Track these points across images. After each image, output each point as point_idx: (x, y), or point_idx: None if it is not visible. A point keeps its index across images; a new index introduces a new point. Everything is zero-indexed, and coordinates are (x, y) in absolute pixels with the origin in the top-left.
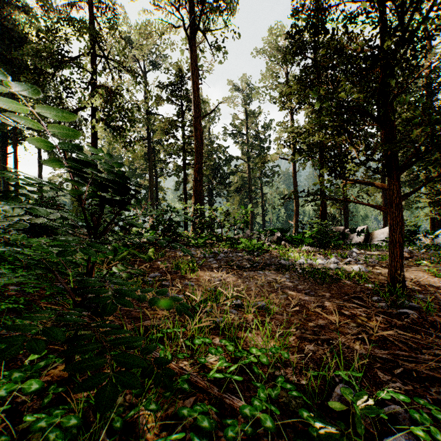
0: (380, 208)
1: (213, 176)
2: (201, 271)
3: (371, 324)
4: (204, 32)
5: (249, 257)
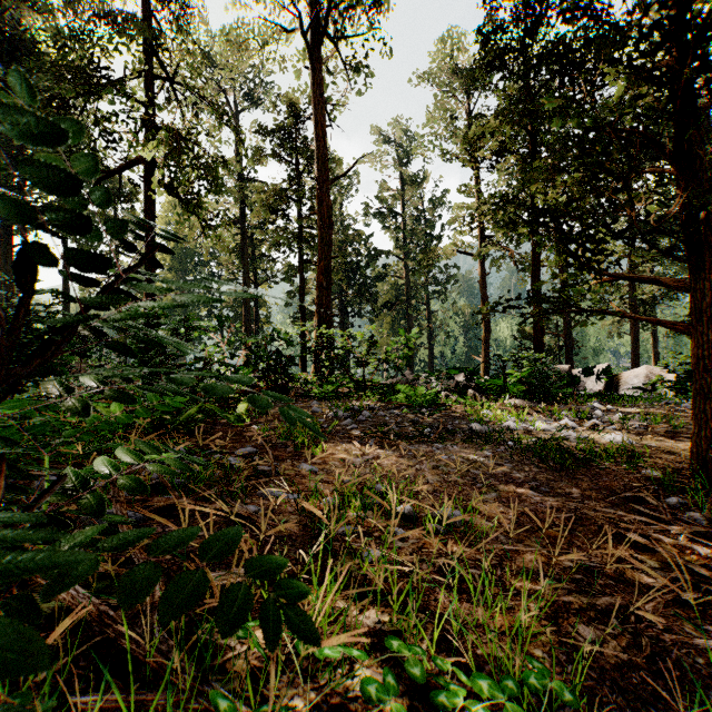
0: (674, 326)
1: (349, 282)
2: (330, 442)
3: (697, 566)
4: (333, 41)
5: (414, 417)
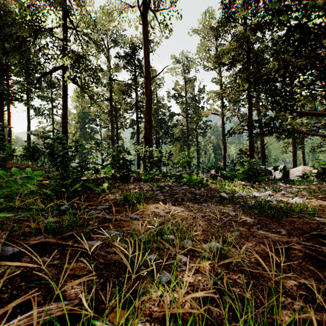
0: None
1: (160, 127)
2: (148, 203)
3: None
4: (152, 12)
5: (191, 190)
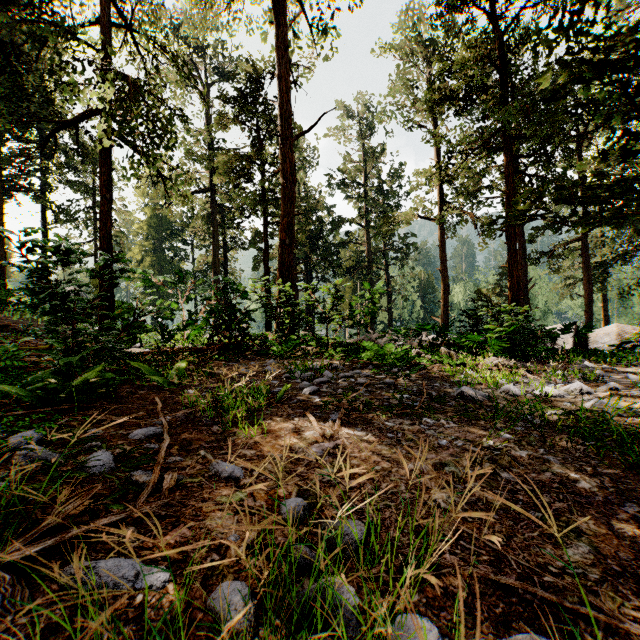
0: None
1: (313, 247)
2: (278, 415)
3: None
4: (297, 2)
5: (385, 378)
